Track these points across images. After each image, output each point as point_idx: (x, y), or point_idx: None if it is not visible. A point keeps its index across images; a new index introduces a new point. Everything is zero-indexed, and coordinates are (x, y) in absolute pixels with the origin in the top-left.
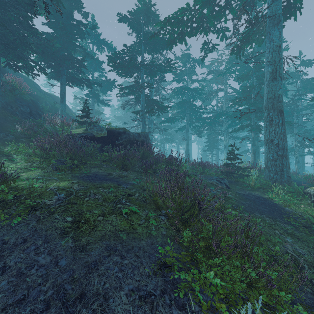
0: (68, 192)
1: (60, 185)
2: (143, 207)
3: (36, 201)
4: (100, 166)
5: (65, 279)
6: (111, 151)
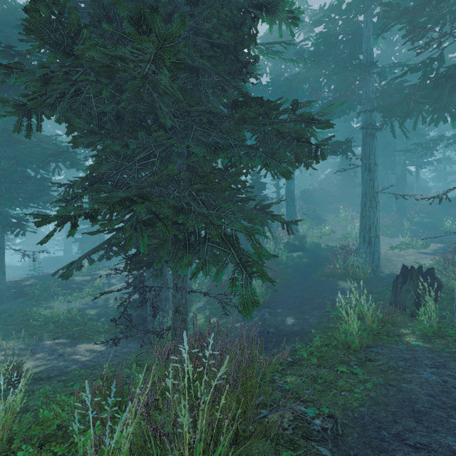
0: (430, 221)
1: (427, 220)
2: (455, 224)
3: (422, 222)
4: (443, 217)
5: (432, 227)
6: (452, 210)
